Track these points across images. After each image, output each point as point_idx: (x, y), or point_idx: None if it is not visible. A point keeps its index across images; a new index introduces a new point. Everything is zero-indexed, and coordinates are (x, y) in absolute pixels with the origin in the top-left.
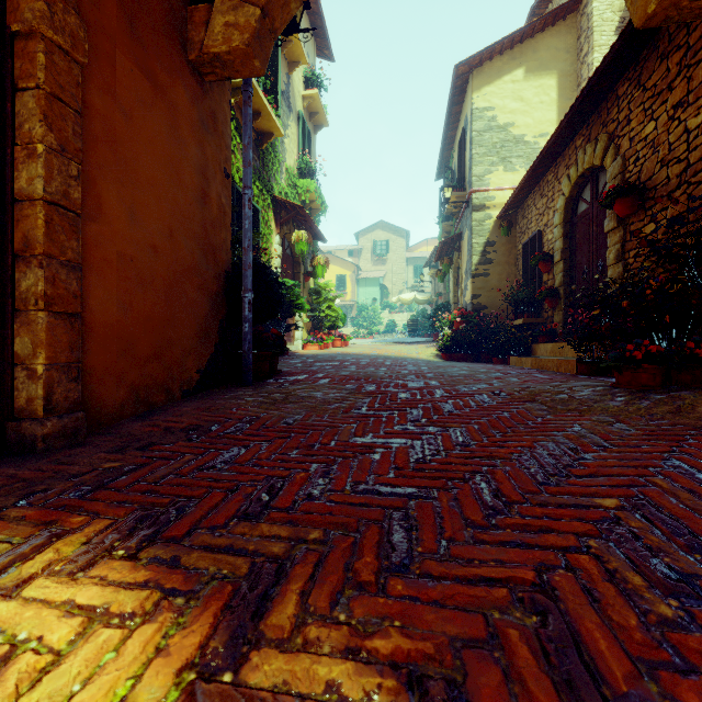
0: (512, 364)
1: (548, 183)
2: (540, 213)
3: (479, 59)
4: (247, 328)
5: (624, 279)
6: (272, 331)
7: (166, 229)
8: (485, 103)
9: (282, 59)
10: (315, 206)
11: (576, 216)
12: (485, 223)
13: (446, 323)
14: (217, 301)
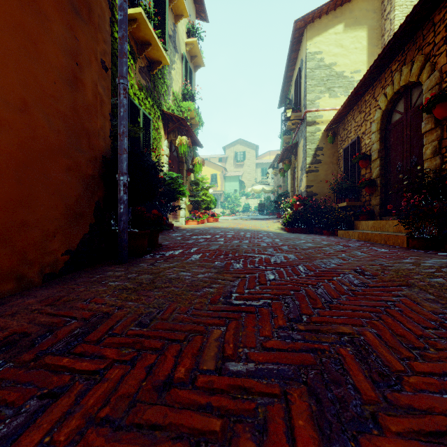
0: (340, 236)
1: (366, 102)
2: (358, 125)
3: (312, 17)
4: (122, 209)
5: (441, 169)
6: (153, 212)
7: (16, 101)
8: (315, 49)
9: (169, 12)
10: (194, 122)
11: (390, 124)
12: (315, 134)
13: (288, 205)
14: (93, 183)
